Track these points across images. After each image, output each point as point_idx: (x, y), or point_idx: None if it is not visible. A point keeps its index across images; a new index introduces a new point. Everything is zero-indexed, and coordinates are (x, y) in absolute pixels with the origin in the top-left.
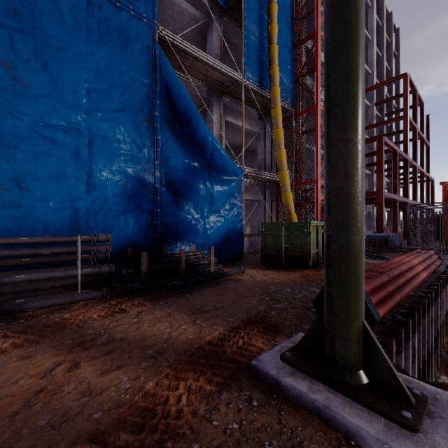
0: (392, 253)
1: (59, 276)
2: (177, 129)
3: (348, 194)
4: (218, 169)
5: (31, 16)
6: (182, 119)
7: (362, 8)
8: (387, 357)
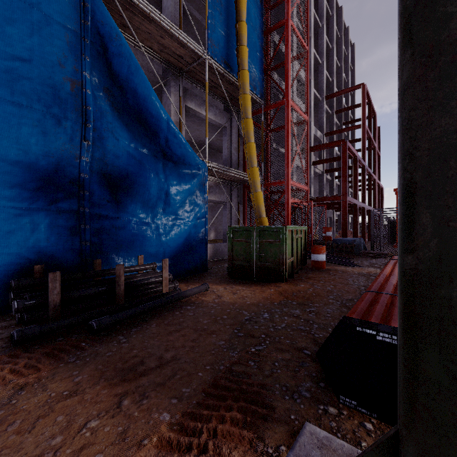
0: (360, 259)
1: None
2: (118, 102)
3: None
4: (176, 160)
5: None
6: (125, 88)
7: None
8: None
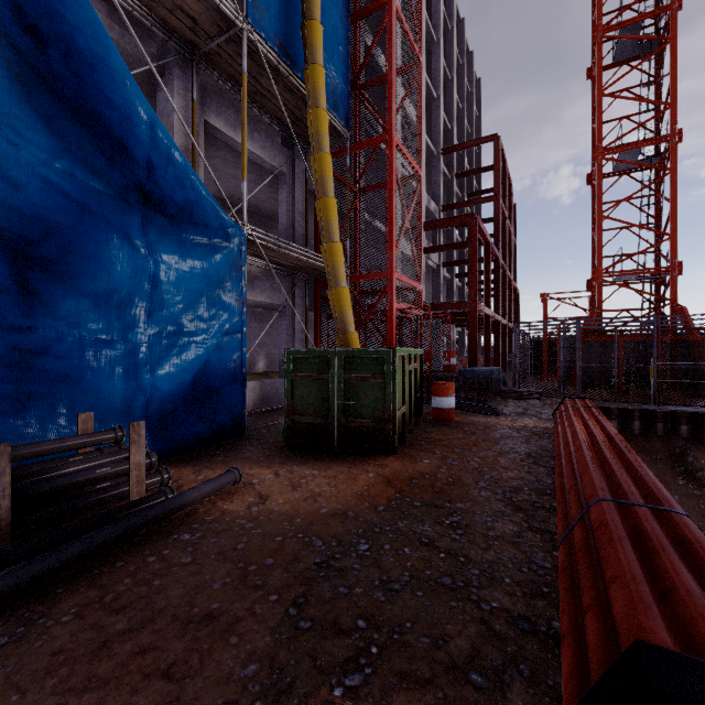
0: (502, 401)
1: None
2: (26, 63)
3: None
4: (175, 213)
5: None
6: (41, 31)
7: None
8: None
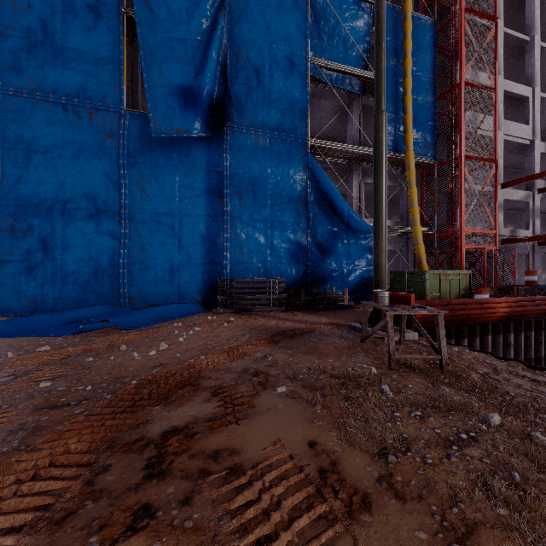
0: None
1: (263, 298)
2: (322, 206)
3: (377, 262)
4: (354, 231)
5: (246, 164)
6: (326, 199)
7: (383, 197)
8: None
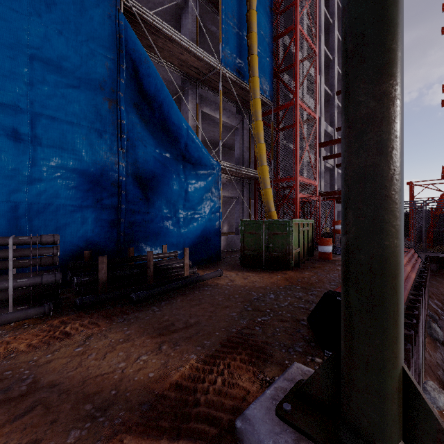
0: None
1: None
2: (146, 115)
3: (383, 176)
4: (194, 162)
5: None
6: (152, 103)
7: None
8: (443, 425)
